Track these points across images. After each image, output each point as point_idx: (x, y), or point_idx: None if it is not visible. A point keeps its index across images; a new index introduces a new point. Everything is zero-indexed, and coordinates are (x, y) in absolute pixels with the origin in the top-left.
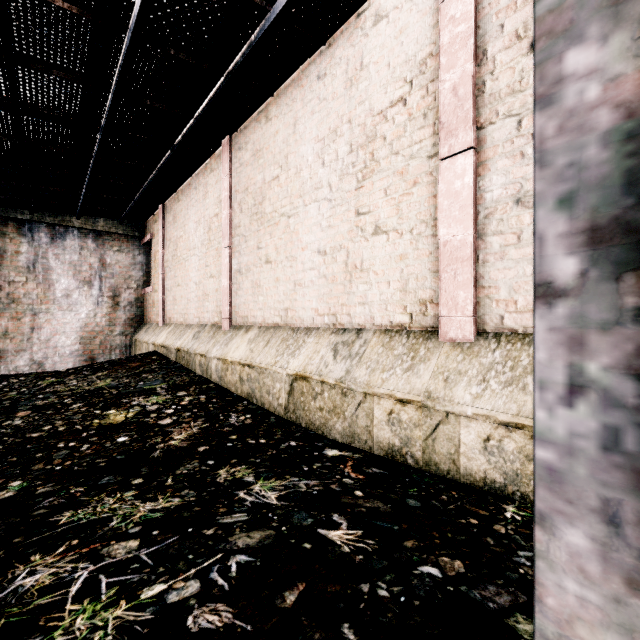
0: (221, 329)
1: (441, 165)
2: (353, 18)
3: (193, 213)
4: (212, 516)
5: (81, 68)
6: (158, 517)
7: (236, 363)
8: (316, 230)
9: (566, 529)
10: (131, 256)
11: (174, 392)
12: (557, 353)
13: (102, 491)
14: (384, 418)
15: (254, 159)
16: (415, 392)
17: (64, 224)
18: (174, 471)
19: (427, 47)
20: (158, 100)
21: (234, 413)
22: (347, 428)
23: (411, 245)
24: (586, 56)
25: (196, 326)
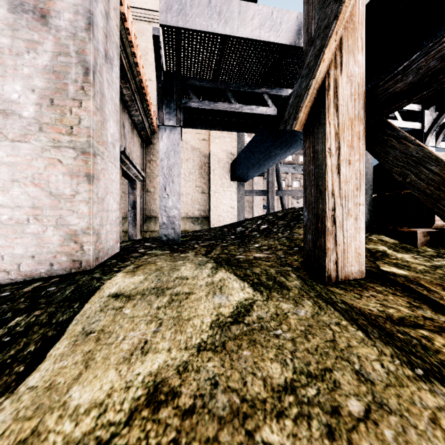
0: None
1: None
2: None
3: None
4: None
5: None
6: None
7: None
8: None
9: (130, 225)
10: None
11: None
12: (130, 214)
13: None
14: None
15: None
16: None
17: None
18: None
19: None
20: None
21: None
22: None
23: None
24: (131, 196)
25: None
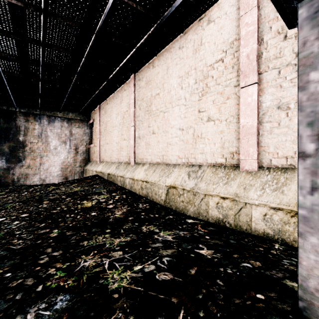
0: (130, 164)
1: (241, 90)
2: (197, 21)
3: (115, 110)
4: (147, 244)
5: (72, 48)
6: (124, 244)
7: (139, 180)
8: (178, 119)
9: (310, 237)
10: (83, 130)
11: (110, 193)
12: (307, 176)
13: (95, 234)
14: (214, 205)
15: (146, 85)
16: (230, 194)
17: (54, 115)
18: (122, 227)
19: (234, 36)
20: (104, 60)
21: (140, 203)
22: (196, 210)
23: (226, 126)
24: (318, 75)
25: (117, 163)
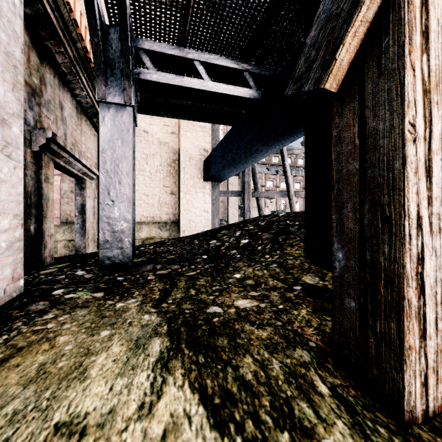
0: None
1: None
2: None
3: None
4: None
5: None
6: None
7: None
8: None
9: (77, 235)
10: None
11: None
12: (76, 221)
13: None
14: None
15: None
16: None
17: None
18: None
19: None
20: None
21: None
22: None
23: None
24: (78, 198)
25: None
